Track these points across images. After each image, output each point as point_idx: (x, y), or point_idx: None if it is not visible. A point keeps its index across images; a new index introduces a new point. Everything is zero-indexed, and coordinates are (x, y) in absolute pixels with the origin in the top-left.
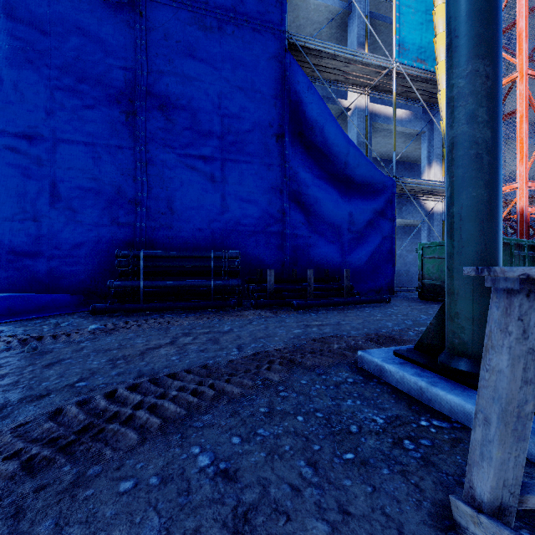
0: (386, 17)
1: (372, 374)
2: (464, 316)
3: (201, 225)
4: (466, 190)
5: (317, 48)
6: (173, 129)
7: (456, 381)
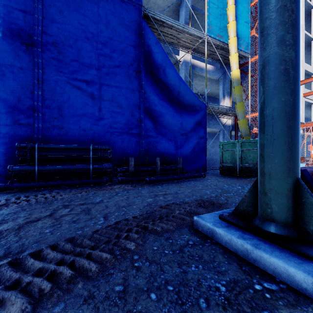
0: (201, 10)
1: (205, 235)
2: (275, 191)
3: (84, 127)
4: (277, 96)
5: (161, 20)
6: (63, 60)
7: (271, 242)
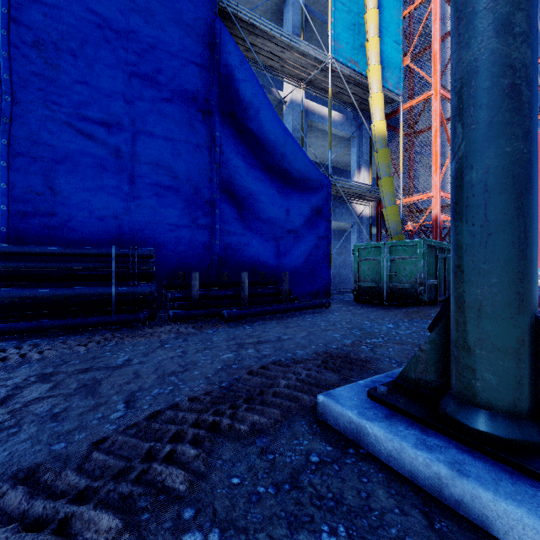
0: (320, 14)
1: (343, 437)
2: (492, 345)
3: (101, 213)
4: (495, 142)
5: (251, 23)
6: (57, 79)
7: (487, 455)
